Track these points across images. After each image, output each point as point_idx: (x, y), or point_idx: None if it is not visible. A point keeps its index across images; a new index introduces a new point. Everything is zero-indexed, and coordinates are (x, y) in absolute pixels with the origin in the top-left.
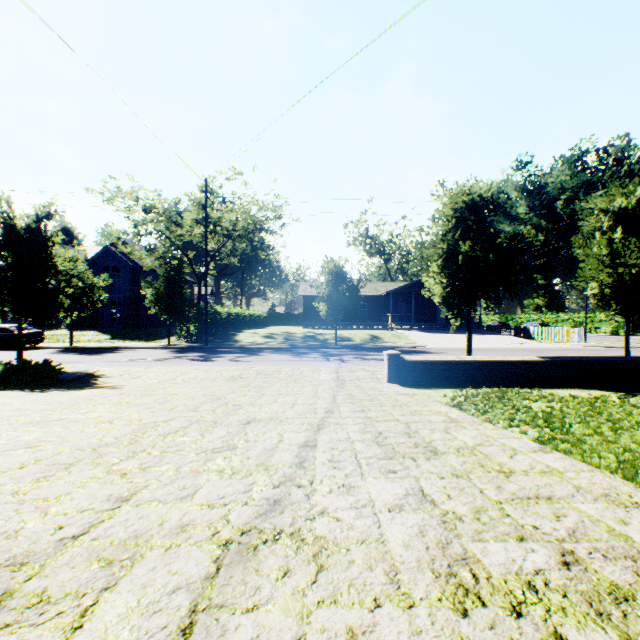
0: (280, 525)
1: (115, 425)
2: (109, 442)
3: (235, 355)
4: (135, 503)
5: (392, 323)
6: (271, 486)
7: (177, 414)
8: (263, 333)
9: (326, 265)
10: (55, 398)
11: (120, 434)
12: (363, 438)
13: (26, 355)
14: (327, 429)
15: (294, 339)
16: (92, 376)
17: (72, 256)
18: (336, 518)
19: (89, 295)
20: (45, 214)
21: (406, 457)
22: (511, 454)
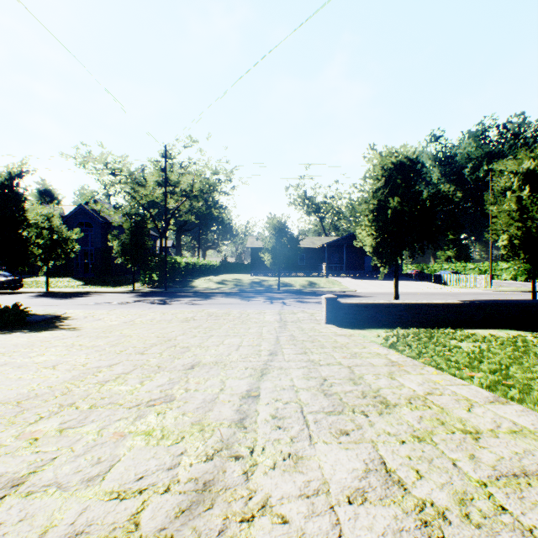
0: (206, 533)
1: (56, 371)
2: (40, 393)
3: (190, 299)
4: (26, 490)
5: (327, 271)
6: (203, 458)
7: (124, 357)
8: (216, 280)
9: (270, 221)
10: (13, 340)
11: (56, 382)
12: (308, 386)
13: (5, 299)
14: (271, 375)
15: (243, 285)
16: (59, 318)
17: (48, 212)
18: (281, 517)
19: (63, 246)
20: (18, 172)
21: (356, 411)
22: (468, 406)
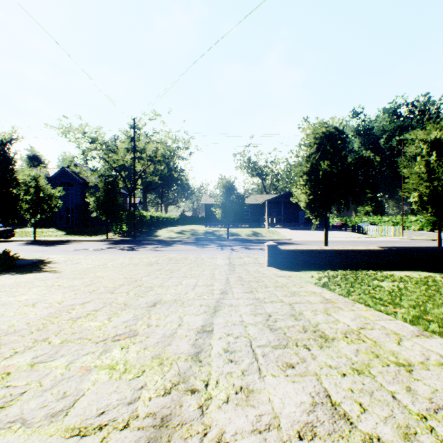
0: None
1: (35, 308)
2: (18, 328)
3: (154, 246)
4: None
5: (267, 223)
6: (161, 392)
7: (95, 296)
8: (176, 230)
9: (221, 181)
10: (1, 281)
11: (34, 319)
12: (255, 321)
13: None
14: (222, 311)
15: (198, 234)
16: (43, 262)
17: (35, 174)
18: None
19: (48, 202)
20: (8, 140)
21: (299, 345)
22: (397, 340)
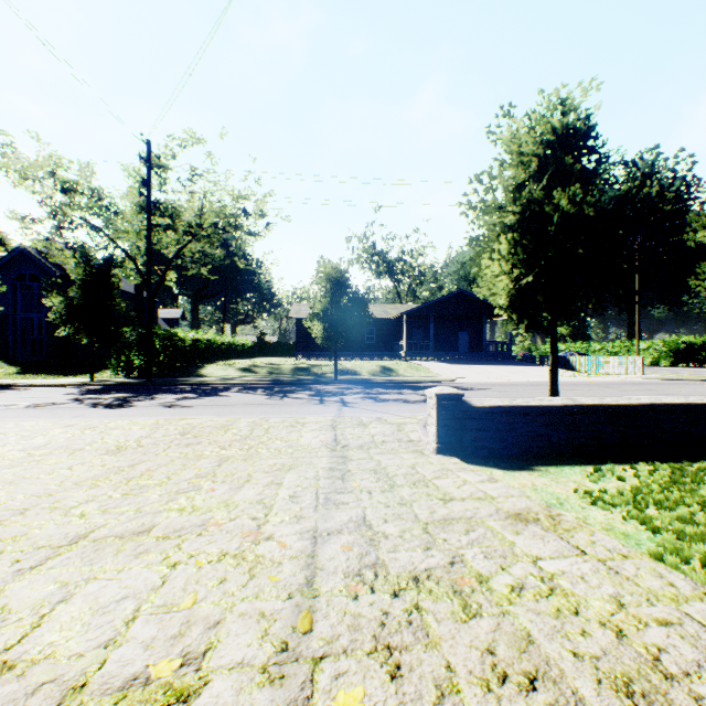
0: None
1: None
2: None
3: (178, 396)
4: None
5: (406, 352)
6: None
7: None
8: (240, 365)
9: (322, 268)
10: None
11: None
12: None
13: None
14: None
15: (281, 372)
16: None
17: None
18: None
19: None
20: None
21: None
22: None
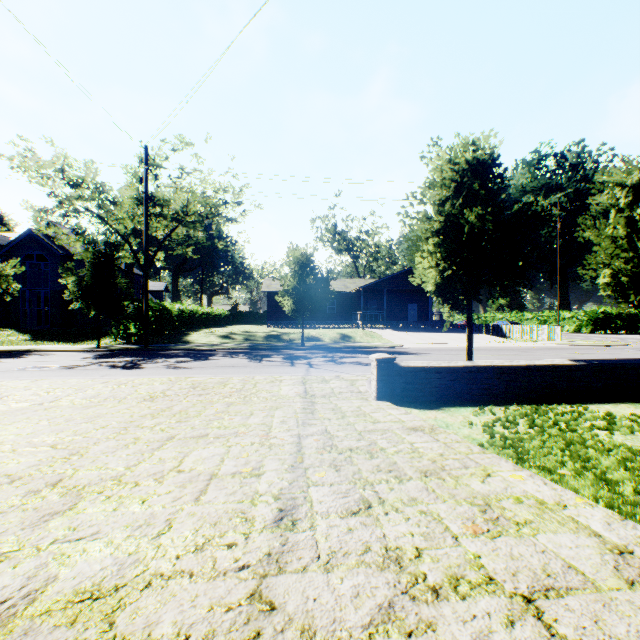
0: None
1: None
2: None
3: (176, 359)
4: None
5: (363, 321)
6: None
7: None
8: (220, 332)
9: (291, 253)
10: None
11: None
12: None
13: None
14: None
15: (255, 339)
16: None
17: None
18: None
19: None
20: None
21: None
22: None
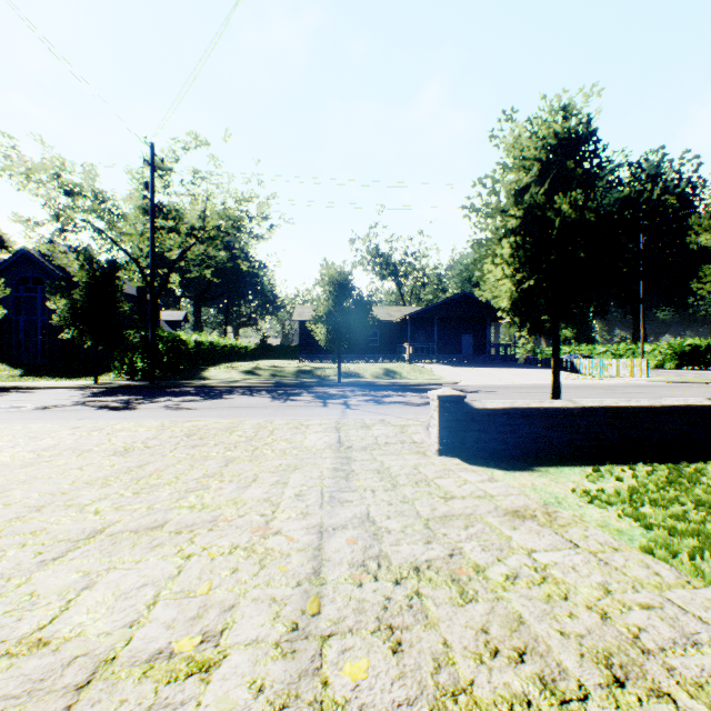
0: None
1: None
2: None
3: (183, 398)
4: None
5: (410, 355)
6: None
7: None
8: (243, 367)
9: (325, 270)
10: None
11: None
12: None
13: None
14: None
15: (284, 375)
16: None
17: None
18: None
19: None
20: None
21: None
22: None
